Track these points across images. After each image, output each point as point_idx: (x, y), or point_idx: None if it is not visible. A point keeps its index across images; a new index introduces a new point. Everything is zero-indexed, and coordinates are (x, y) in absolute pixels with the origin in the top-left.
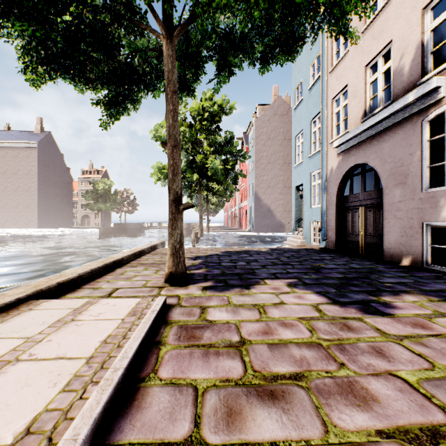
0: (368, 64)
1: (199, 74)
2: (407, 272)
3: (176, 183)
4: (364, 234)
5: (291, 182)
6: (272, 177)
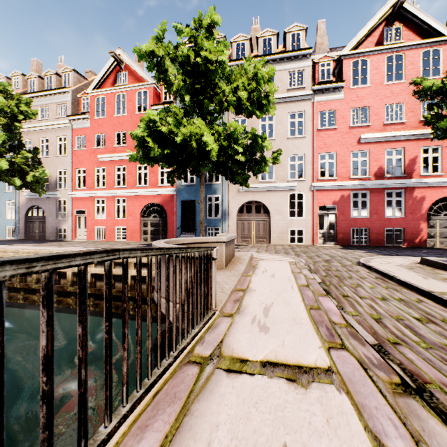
0: None
1: None
2: (53, 240)
3: None
4: (39, 232)
5: None
6: None
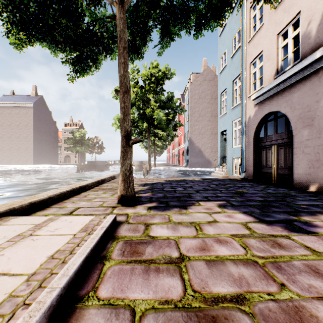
0: (280, 32)
1: (146, 40)
2: (316, 196)
3: (126, 122)
4: (276, 167)
5: (216, 130)
6: (202, 126)
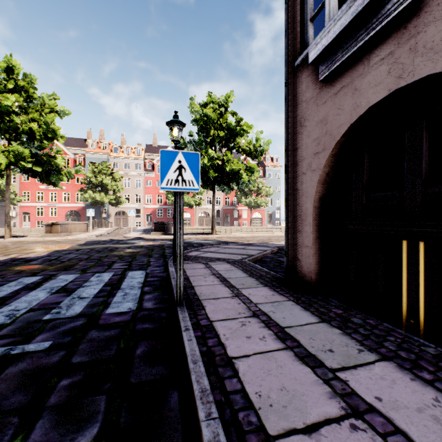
0: None
1: None
2: None
3: None
4: None
5: None
6: None
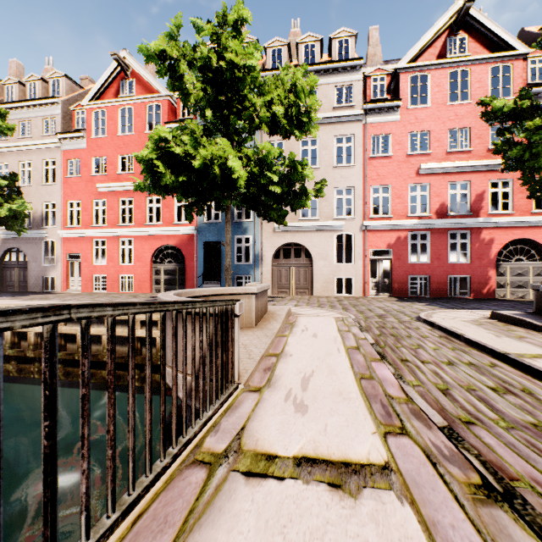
0: None
1: None
2: (37, 292)
3: None
4: (19, 281)
5: None
6: None
